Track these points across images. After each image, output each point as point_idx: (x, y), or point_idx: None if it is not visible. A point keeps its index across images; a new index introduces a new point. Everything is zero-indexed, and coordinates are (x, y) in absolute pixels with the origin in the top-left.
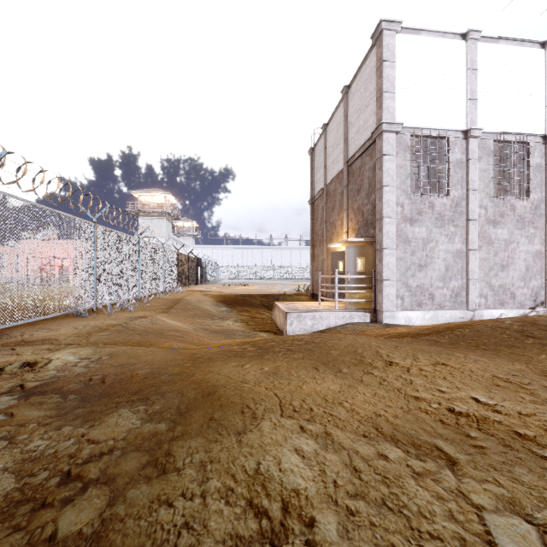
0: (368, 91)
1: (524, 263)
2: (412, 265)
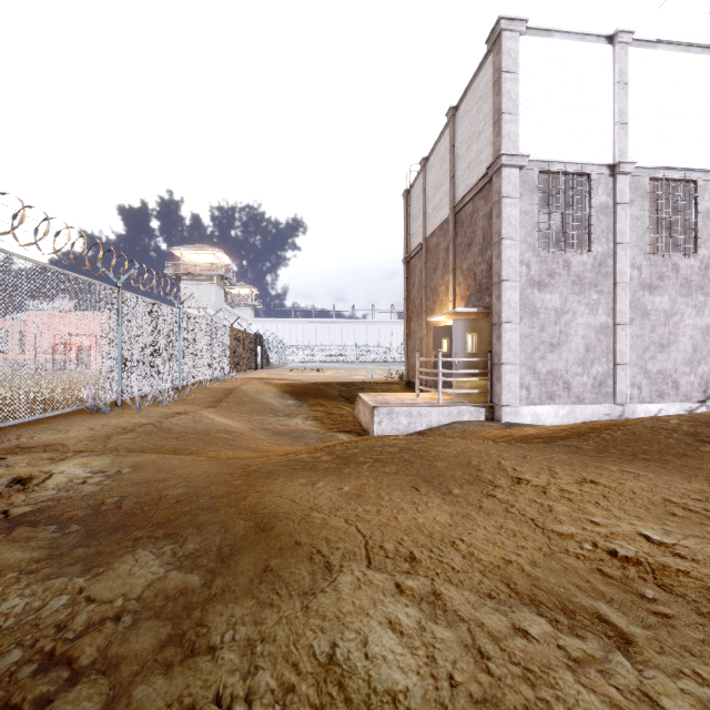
0: (482, 113)
1: (690, 342)
2: (541, 344)
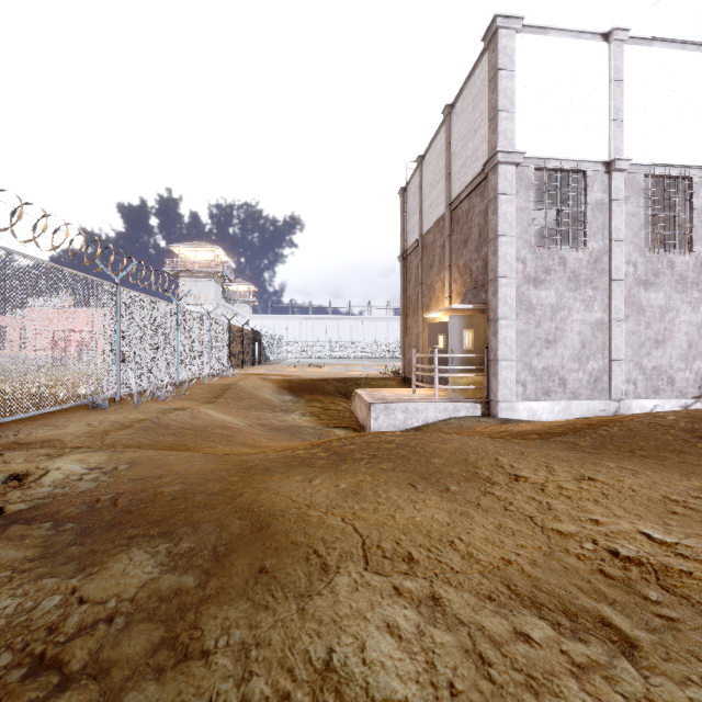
0: (478, 111)
1: (686, 338)
2: (537, 340)
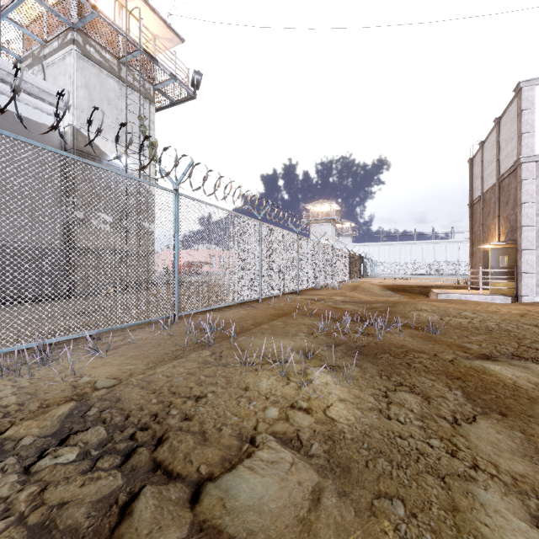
0: (513, 128)
1: None
2: None
